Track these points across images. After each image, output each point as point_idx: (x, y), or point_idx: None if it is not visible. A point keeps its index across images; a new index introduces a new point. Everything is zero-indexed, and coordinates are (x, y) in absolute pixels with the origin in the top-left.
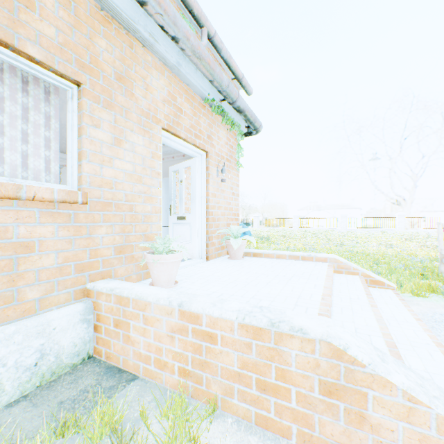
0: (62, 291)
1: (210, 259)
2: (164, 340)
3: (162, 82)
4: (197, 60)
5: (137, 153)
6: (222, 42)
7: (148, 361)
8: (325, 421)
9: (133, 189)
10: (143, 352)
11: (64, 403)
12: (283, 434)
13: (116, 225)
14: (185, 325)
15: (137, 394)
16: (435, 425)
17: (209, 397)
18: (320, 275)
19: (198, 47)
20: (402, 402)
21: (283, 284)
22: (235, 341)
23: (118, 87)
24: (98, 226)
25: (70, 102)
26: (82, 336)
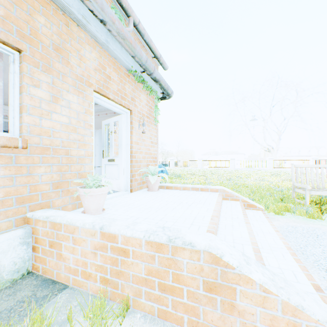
0: (4, 220)
1: (133, 191)
2: (89, 256)
3: (94, 55)
4: (121, 39)
5: (72, 109)
6: (144, 29)
7: (77, 273)
8: (207, 311)
9: (69, 137)
10: (73, 266)
11: (1, 313)
12: (178, 323)
13: (54, 165)
14: (105, 243)
15: (65, 300)
16: (280, 308)
17: (123, 298)
18: (212, 201)
19: (122, 30)
20: (259, 293)
21: (185, 208)
22: (143, 254)
23: (56, 56)
24: (37, 166)
25: (12, 65)
26: (21, 256)
